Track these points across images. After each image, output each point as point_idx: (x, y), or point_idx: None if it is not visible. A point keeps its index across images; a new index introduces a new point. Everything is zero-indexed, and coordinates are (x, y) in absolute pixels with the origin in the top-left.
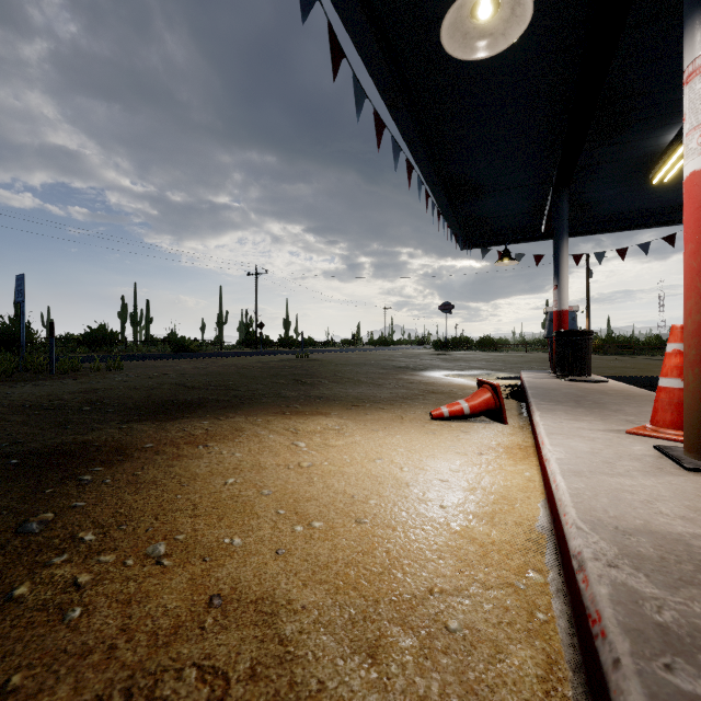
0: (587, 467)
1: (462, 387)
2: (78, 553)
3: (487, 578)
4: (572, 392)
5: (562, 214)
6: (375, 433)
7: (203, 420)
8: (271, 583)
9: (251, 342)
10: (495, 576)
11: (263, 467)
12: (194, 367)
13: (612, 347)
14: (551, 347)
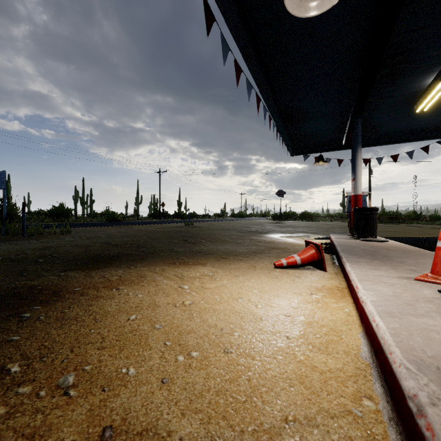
0: (396, 308)
1: (293, 244)
2: (2, 385)
3: (330, 406)
4: (367, 249)
5: (357, 132)
6: (236, 278)
7: (118, 269)
8: (155, 413)
9: (156, 215)
10: (336, 403)
11: (157, 305)
12: (118, 231)
13: (386, 218)
14: (350, 218)
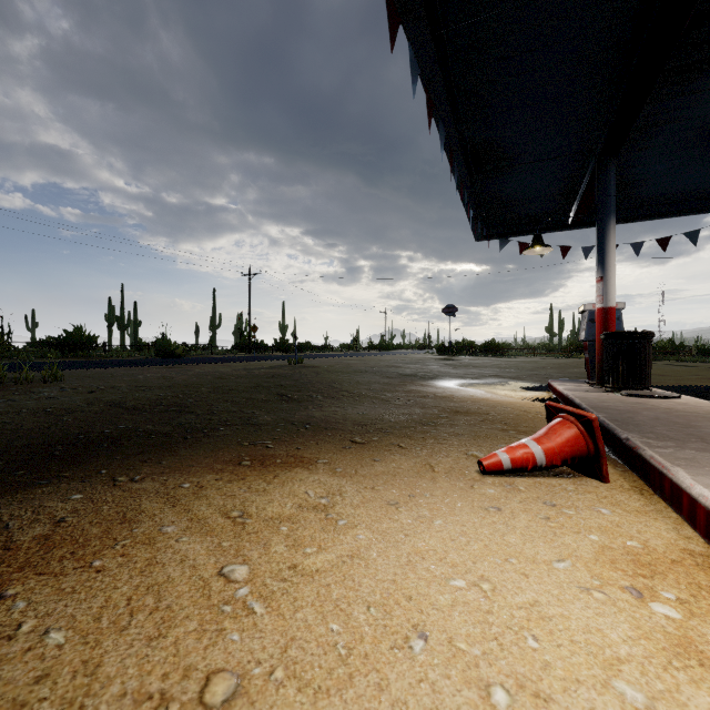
0: None
1: (490, 402)
2: None
3: None
4: (663, 417)
5: (608, 189)
6: (394, 514)
7: (79, 487)
8: None
9: (244, 346)
10: None
11: None
12: (160, 376)
13: None
14: (590, 353)
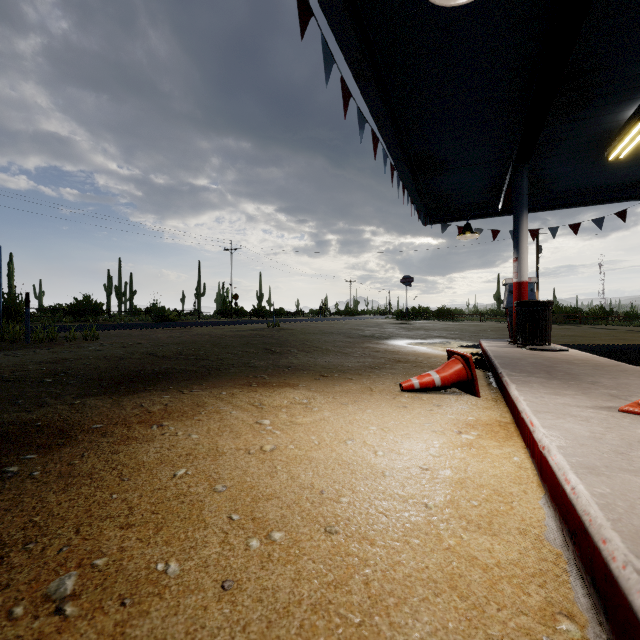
0: (599, 459)
1: (427, 355)
2: None
3: (504, 631)
4: (539, 362)
5: (522, 189)
6: (344, 407)
7: (164, 393)
8: None
9: (226, 312)
10: (514, 627)
11: (220, 452)
12: (169, 336)
13: (560, 317)
14: (510, 317)
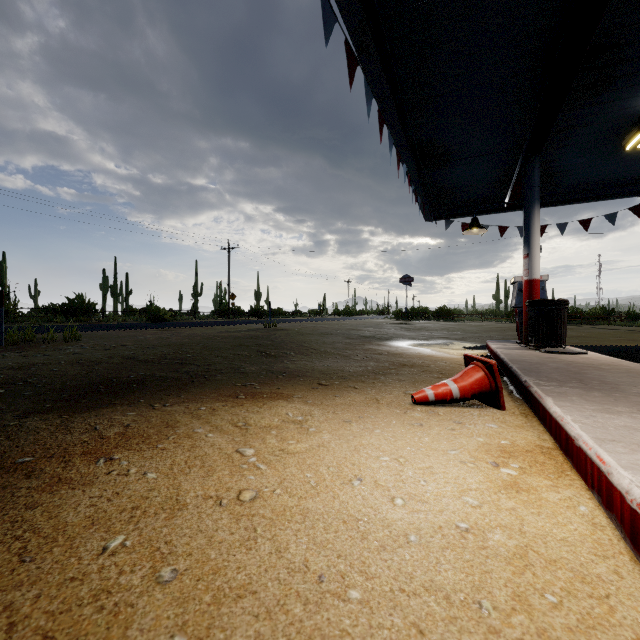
0: None
1: (433, 358)
2: None
3: None
4: (562, 367)
5: (533, 181)
6: (347, 426)
7: (130, 409)
8: None
9: (223, 312)
10: None
11: (181, 502)
12: (158, 337)
13: None
14: (519, 317)
